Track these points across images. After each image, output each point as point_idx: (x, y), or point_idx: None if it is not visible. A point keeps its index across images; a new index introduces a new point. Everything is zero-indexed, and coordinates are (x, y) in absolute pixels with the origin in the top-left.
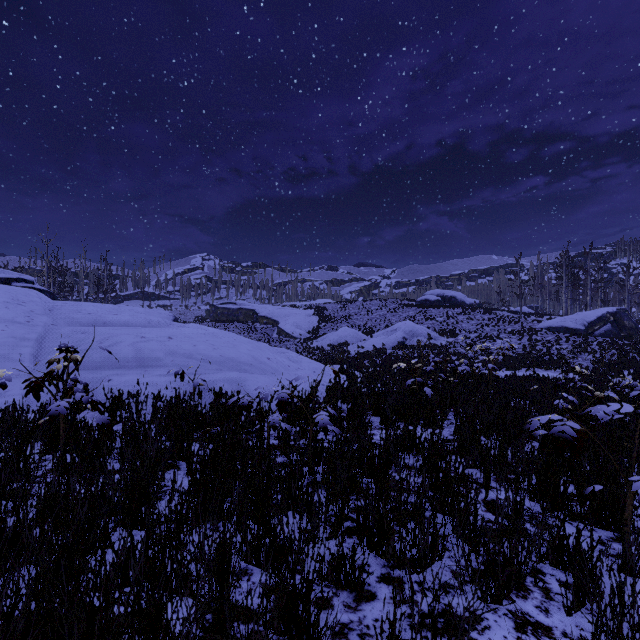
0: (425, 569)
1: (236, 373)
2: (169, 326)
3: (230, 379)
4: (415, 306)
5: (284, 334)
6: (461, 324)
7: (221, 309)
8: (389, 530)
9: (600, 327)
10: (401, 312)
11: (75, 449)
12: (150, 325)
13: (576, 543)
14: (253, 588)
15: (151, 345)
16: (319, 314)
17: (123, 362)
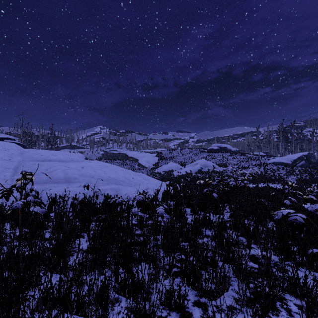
0: (219, 297)
1: (116, 185)
2: (82, 161)
3: (113, 189)
4: (206, 152)
5: (141, 166)
6: (229, 161)
7: (109, 153)
8: (198, 275)
9: (299, 162)
10: (199, 155)
11: (27, 227)
12: (73, 161)
13: (304, 282)
14: (121, 310)
15: (72, 171)
16: (158, 156)
17: (58, 180)
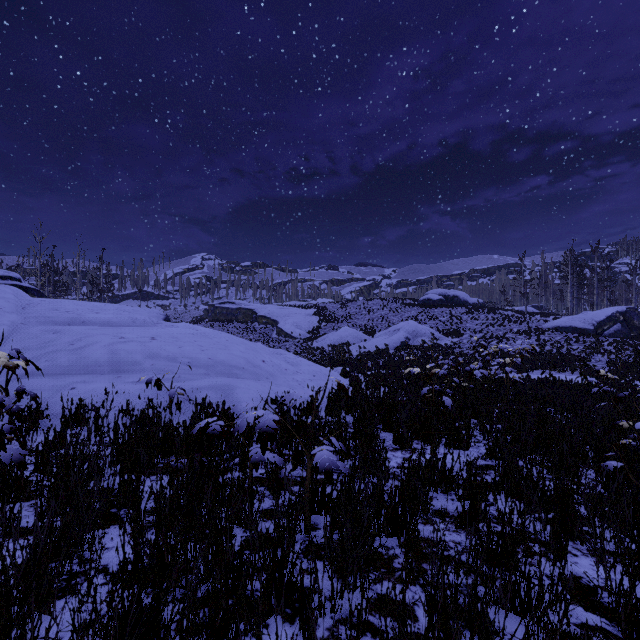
0: None
1: (224, 379)
2: (156, 325)
3: (216, 386)
4: (417, 305)
5: (283, 334)
6: (465, 324)
7: (220, 309)
8: None
9: (610, 327)
10: (403, 312)
11: None
12: (135, 324)
13: None
14: None
15: (129, 347)
16: (319, 314)
17: (94, 366)
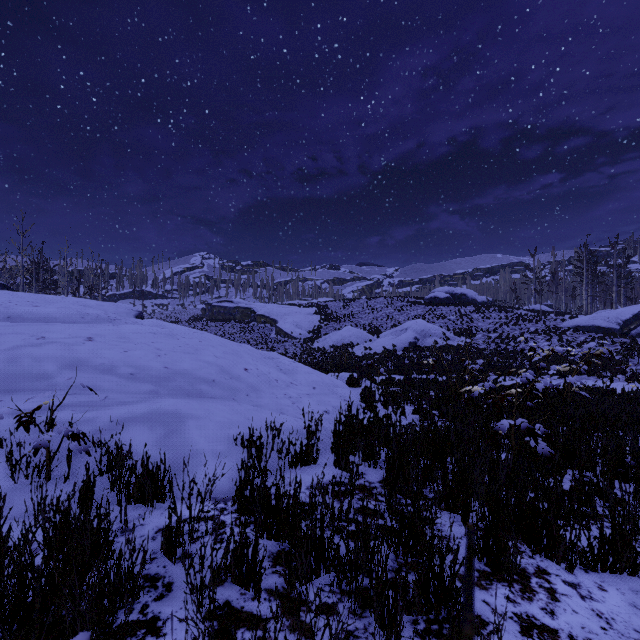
0: None
1: (171, 403)
2: (112, 322)
3: (155, 417)
4: (423, 304)
5: (283, 334)
6: (477, 323)
7: (217, 308)
8: None
9: (636, 326)
10: (409, 310)
11: None
12: (82, 321)
13: None
14: None
15: (42, 351)
16: (320, 313)
17: None
